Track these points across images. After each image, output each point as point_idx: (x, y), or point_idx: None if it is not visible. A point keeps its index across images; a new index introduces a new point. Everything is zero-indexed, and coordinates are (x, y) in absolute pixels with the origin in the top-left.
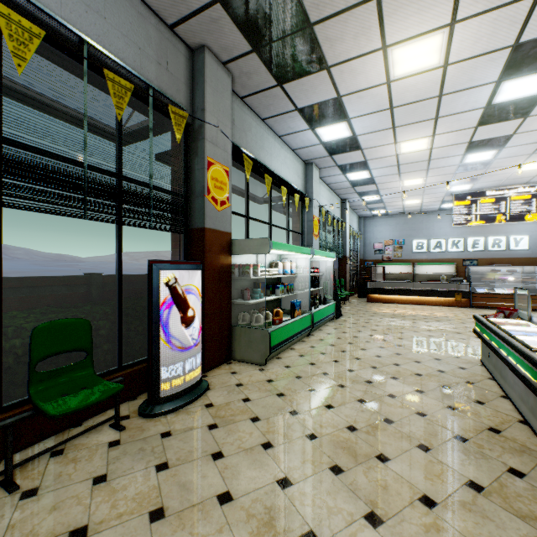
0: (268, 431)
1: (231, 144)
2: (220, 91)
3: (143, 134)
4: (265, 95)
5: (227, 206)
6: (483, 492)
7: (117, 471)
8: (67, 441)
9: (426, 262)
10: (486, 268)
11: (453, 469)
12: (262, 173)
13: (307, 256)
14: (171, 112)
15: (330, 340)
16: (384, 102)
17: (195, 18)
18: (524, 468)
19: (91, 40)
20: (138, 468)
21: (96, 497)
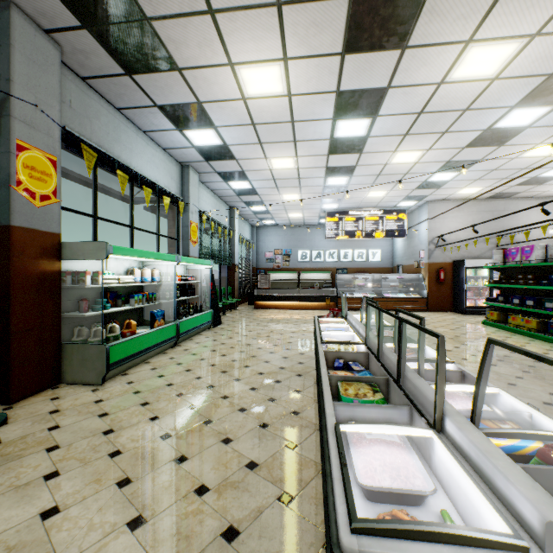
0: (63, 459)
1: (60, 129)
2: (40, 62)
3: None
4: (113, 81)
5: (54, 202)
6: (256, 468)
7: None
8: None
9: (309, 270)
10: (349, 276)
11: (242, 454)
12: (115, 169)
13: (172, 263)
14: None
15: (195, 349)
16: (246, 117)
17: None
18: (300, 440)
19: None
20: None
21: None
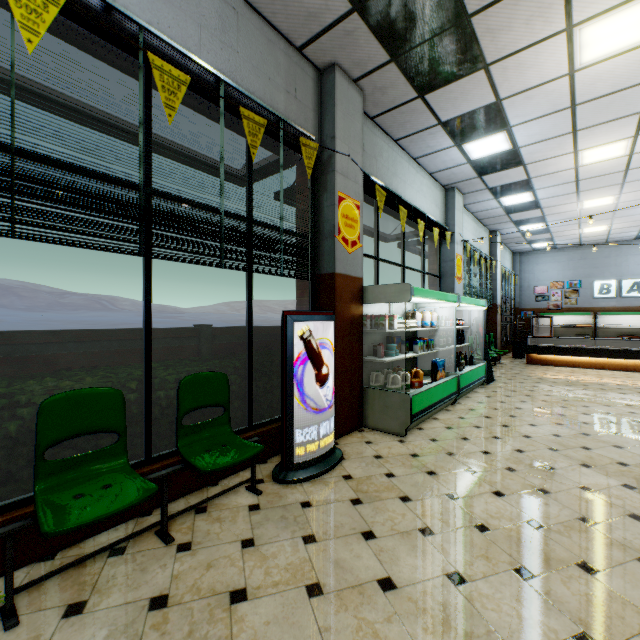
0: (424, 515)
1: (362, 174)
2: (350, 113)
3: (266, 172)
4: (401, 111)
5: (358, 247)
6: None
7: (263, 537)
8: (211, 499)
9: (615, 311)
10: None
11: None
12: (395, 205)
13: (452, 304)
14: (302, 145)
15: (483, 410)
16: (563, 100)
17: (326, 35)
18: None
19: (227, 79)
20: (284, 537)
21: (248, 560)
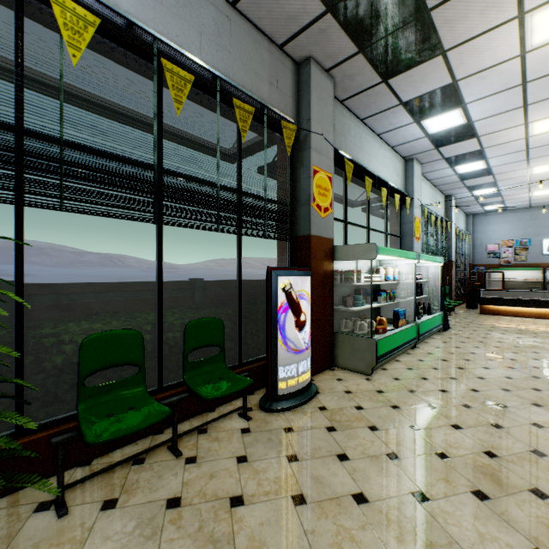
0: (390, 442)
1: (333, 150)
2: (323, 98)
3: (251, 151)
4: (367, 94)
5: (330, 213)
6: None
7: (255, 455)
8: (210, 422)
9: None
10: None
11: None
12: (361, 175)
13: (412, 261)
14: (283, 127)
15: (440, 354)
16: (514, 78)
17: (303, 33)
18: None
19: (222, 75)
20: (272, 456)
21: (243, 473)
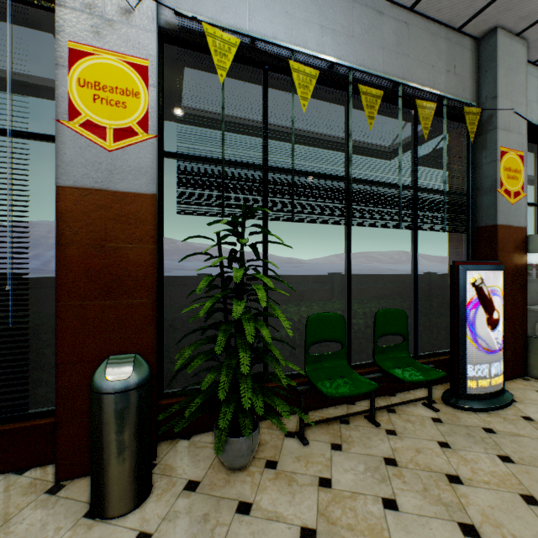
0: None
1: (525, 124)
2: (512, 67)
3: None
4: None
5: (521, 197)
6: None
7: (456, 445)
8: (400, 404)
9: None
10: None
11: None
12: None
13: None
14: (465, 114)
15: None
16: None
17: (491, 5)
18: None
19: (403, 81)
20: (477, 450)
21: (450, 457)
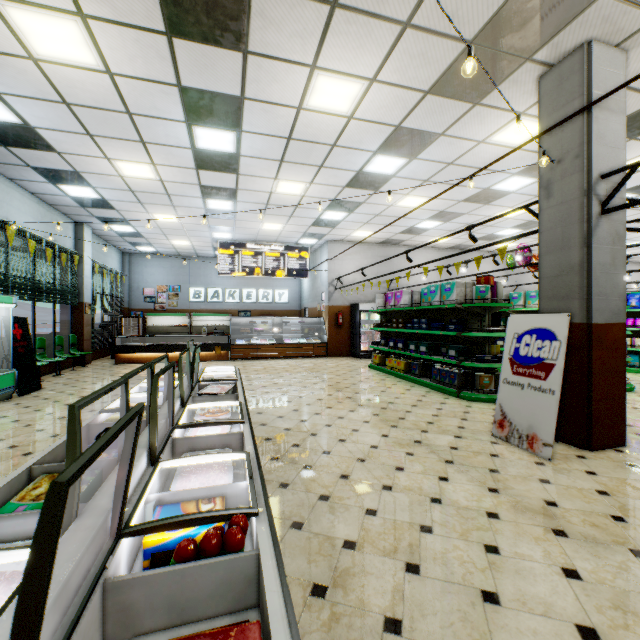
0: None
1: None
2: None
3: None
4: None
5: None
6: None
7: None
8: None
9: (205, 312)
10: (246, 320)
11: None
12: None
13: None
14: None
15: None
16: (49, 90)
17: None
18: None
19: None
20: None
21: None
